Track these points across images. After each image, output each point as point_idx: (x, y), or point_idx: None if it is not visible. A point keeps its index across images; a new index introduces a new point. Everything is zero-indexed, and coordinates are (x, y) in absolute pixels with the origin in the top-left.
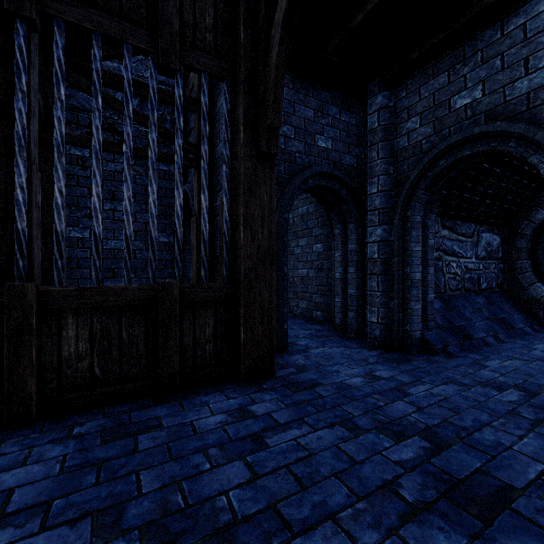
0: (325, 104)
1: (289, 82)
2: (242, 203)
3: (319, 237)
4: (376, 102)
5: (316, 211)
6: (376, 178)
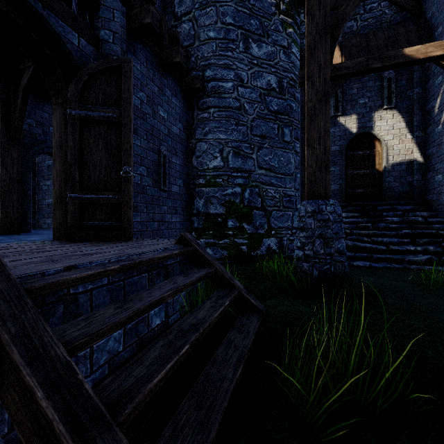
0: None
1: (32, 97)
2: (1, 156)
3: None
4: None
5: None
6: None
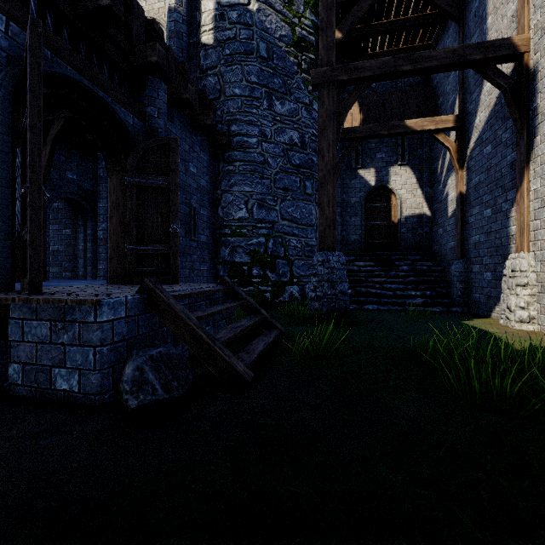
0: (72, 156)
1: None
2: None
3: (68, 225)
4: (102, 164)
5: (66, 208)
6: (102, 200)
